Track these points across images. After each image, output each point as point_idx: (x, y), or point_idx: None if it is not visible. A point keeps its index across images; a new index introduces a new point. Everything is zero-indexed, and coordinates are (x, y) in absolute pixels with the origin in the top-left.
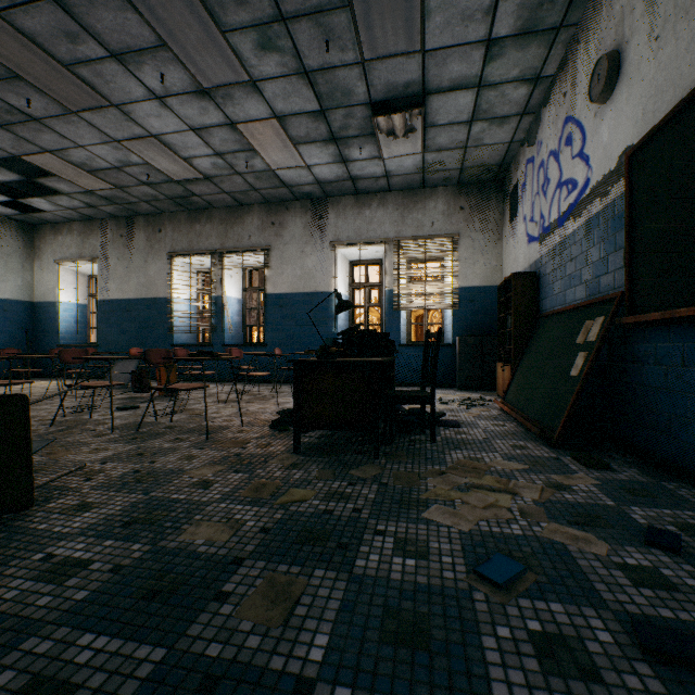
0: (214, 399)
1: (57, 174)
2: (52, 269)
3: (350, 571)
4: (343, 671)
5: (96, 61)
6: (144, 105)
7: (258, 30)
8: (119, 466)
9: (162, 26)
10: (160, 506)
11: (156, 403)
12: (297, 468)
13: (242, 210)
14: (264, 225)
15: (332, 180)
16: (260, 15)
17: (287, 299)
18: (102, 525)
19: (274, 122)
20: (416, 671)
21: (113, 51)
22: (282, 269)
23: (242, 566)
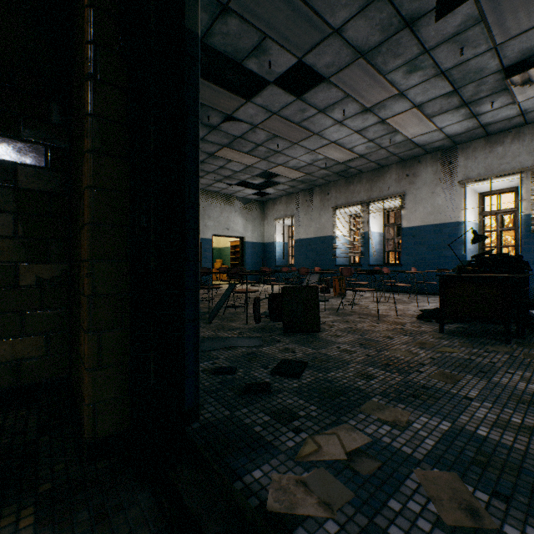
0: (369, 300)
1: (280, 174)
2: (272, 224)
3: (488, 380)
4: (487, 400)
5: (311, 117)
6: (331, 129)
7: (407, 65)
8: (340, 324)
9: (348, 88)
10: (371, 341)
11: (335, 299)
12: (443, 339)
13: (382, 170)
14: (399, 178)
15: (462, 132)
16: (409, 57)
17: (418, 230)
18: (350, 342)
19: (413, 110)
20: (528, 410)
21: (320, 109)
22: (415, 208)
23: (424, 366)
